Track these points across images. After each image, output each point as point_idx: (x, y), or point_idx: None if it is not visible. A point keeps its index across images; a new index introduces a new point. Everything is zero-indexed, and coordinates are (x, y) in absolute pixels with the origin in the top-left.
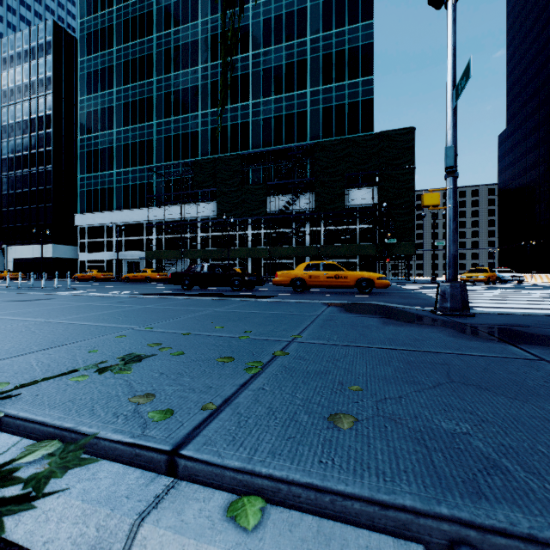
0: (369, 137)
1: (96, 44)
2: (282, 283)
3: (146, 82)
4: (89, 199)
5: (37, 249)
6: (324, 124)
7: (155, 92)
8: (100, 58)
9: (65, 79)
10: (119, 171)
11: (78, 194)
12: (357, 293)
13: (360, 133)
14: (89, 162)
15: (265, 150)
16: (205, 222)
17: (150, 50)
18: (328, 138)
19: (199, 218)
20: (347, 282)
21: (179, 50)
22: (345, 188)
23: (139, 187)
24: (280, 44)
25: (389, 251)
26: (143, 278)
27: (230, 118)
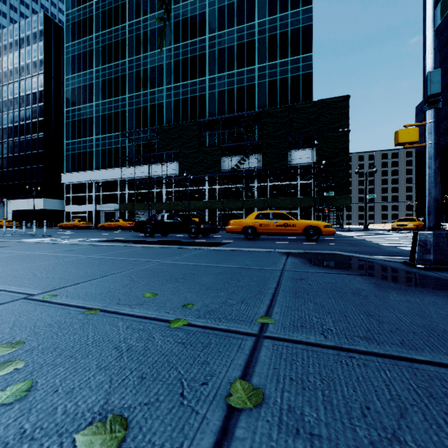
0: (309, 104)
1: (79, 31)
2: (234, 230)
3: (120, 63)
4: (74, 161)
5: (31, 202)
6: (270, 95)
7: (128, 70)
8: (83, 43)
9: (54, 61)
10: (98, 137)
11: (64, 157)
12: (305, 240)
13: (301, 102)
14: (74, 130)
15: (219, 117)
16: (169, 179)
17: (124, 35)
18: (273, 107)
19: (164, 176)
20: (295, 230)
21: (147, 35)
22: (288, 149)
23: (114, 150)
24: (232, 27)
25: (327, 203)
26: (116, 227)
27: (190, 91)
